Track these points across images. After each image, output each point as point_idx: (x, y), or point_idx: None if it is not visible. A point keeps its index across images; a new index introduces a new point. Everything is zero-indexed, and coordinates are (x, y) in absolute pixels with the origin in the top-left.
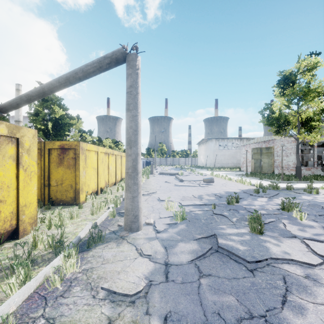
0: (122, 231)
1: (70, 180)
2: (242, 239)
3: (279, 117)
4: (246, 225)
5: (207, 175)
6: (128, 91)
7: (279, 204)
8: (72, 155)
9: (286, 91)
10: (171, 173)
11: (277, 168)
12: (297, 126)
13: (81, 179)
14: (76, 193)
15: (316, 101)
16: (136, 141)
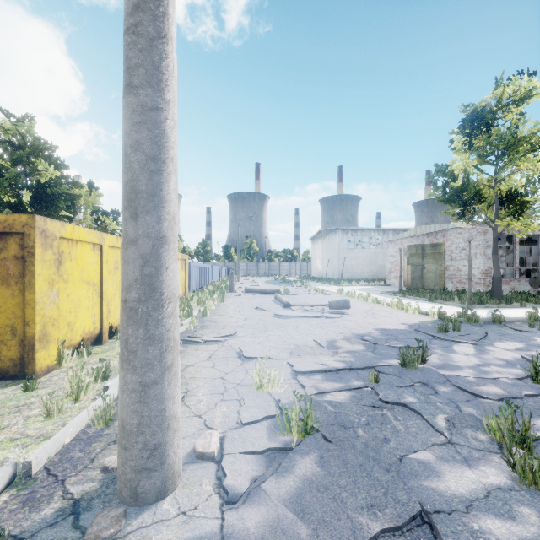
0: (106, 502)
1: (9, 316)
2: (526, 535)
3: (464, 187)
4: (486, 446)
5: (331, 294)
6: (129, 24)
7: (509, 361)
8: (16, 251)
9: (474, 142)
10: (267, 291)
11: (451, 280)
12: (495, 205)
13: (41, 313)
14: (26, 347)
15: (530, 159)
16: (157, 195)
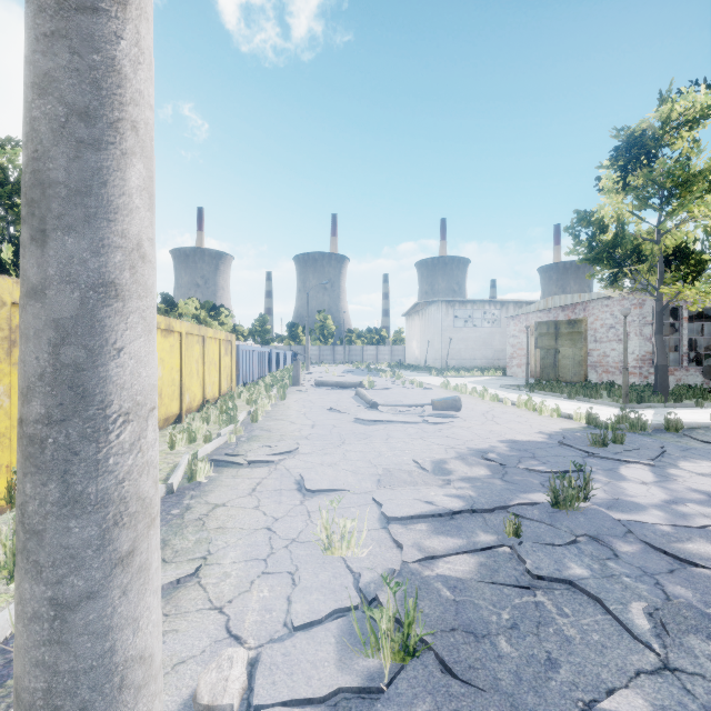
0: None
1: None
2: None
3: (618, 241)
4: None
5: (434, 389)
6: None
7: None
8: None
9: (630, 180)
10: (346, 384)
11: (595, 369)
12: (658, 266)
13: None
14: None
15: (709, 202)
16: (94, 193)
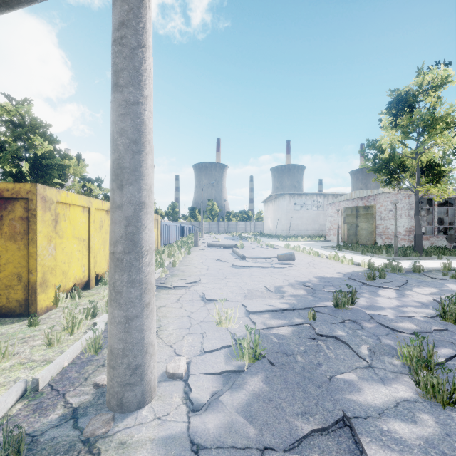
0: (98, 409)
1: (16, 265)
2: (423, 434)
3: (391, 159)
4: (399, 369)
5: (280, 248)
6: (116, 37)
7: (424, 303)
8: (21, 213)
9: (399, 121)
10: (226, 245)
11: (381, 236)
12: (416, 174)
13: (41, 263)
14: (30, 291)
15: (446, 135)
16: (138, 170)
